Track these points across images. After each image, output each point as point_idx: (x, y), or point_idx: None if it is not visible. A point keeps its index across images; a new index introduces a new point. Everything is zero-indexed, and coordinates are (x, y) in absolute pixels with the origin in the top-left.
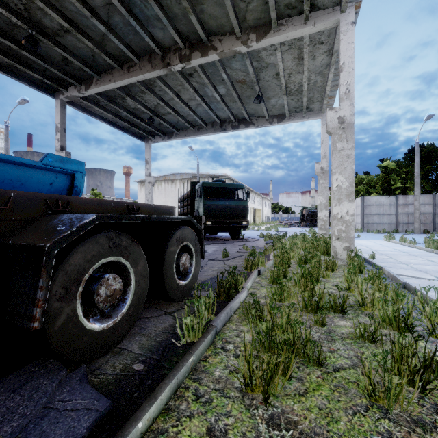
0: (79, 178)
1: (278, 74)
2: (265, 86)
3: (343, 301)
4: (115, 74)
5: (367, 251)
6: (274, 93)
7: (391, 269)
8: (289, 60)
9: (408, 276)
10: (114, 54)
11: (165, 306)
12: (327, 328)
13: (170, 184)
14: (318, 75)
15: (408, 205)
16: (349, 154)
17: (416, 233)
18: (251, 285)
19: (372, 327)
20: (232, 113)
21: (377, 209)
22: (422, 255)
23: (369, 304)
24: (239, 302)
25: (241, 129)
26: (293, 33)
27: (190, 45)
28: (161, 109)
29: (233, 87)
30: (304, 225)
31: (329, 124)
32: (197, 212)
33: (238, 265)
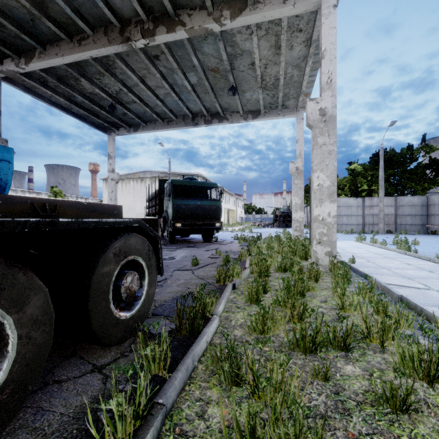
0: (4, 169)
1: (254, 64)
2: (239, 77)
3: (347, 334)
4: (63, 46)
5: (343, 254)
6: (249, 86)
7: (376, 276)
8: (266, 48)
9: (397, 285)
10: (60, 21)
11: (97, 352)
12: (332, 382)
13: (140, 182)
14: (295, 68)
15: (373, 207)
16: (331, 150)
17: (381, 234)
18: (224, 307)
19: (390, 375)
20: (204, 106)
21: (346, 210)
22: (397, 258)
23: (376, 335)
24: (207, 340)
25: (215, 124)
26: (271, 13)
27: (154, 18)
28: (125, 96)
29: (205, 76)
30: (277, 226)
31: (310, 116)
32: (166, 213)
33: (209, 276)
